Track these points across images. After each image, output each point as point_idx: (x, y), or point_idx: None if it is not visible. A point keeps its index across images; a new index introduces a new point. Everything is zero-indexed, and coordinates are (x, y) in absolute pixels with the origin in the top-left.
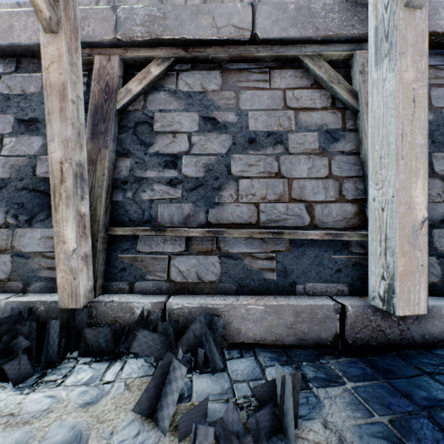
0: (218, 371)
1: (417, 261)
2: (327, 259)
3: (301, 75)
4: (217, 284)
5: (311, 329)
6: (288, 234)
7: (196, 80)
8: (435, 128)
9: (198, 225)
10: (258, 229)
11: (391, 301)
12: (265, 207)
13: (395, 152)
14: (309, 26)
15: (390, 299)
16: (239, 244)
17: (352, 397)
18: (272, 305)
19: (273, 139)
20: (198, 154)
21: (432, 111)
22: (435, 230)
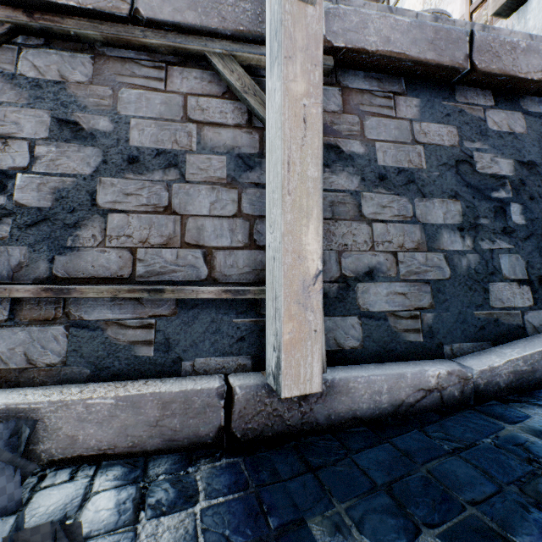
0: (4, 515)
1: (310, 325)
2: (227, 325)
3: (210, 79)
4: (60, 368)
5: (185, 424)
6: (171, 292)
7: (52, 64)
8: (366, 163)
9: (35, 279)
10: (132, 285)
11: (279, 379)
12: (145, 253)
13: (281, 184)
14: (213, 12)
15: (278, 376)
16: (101, 307)
17: (189, 527)
18: (128, 396)
19: (165, 160)
20: (44, 173)
21: (364, 143)
22: (359, 284)
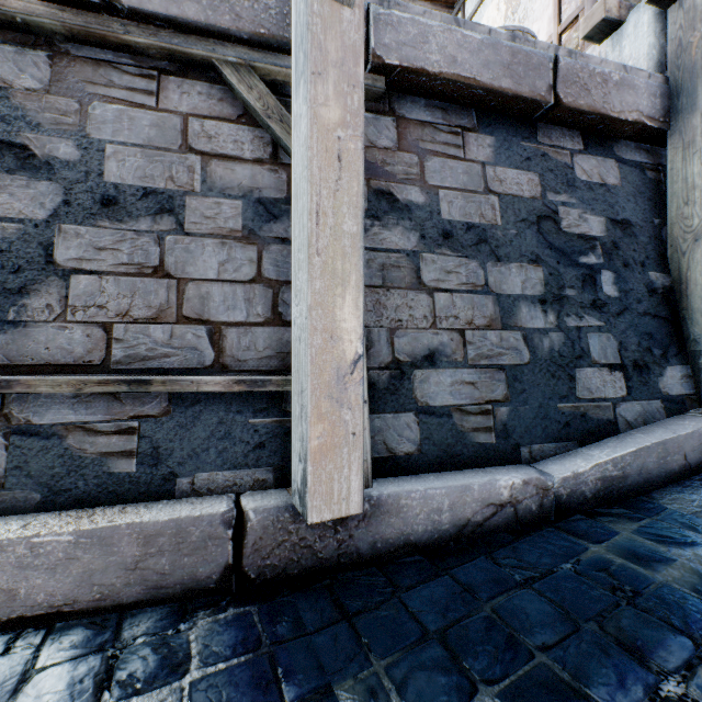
0: None
1: (347, 427)
2: (240, 427)
3: (221, 97)
4: None
5: (177, 564)
6: (161, 384)
7: None
8: (427, 216)
9: None
10: (106, 374)
11: (305, 499)
12: (125, 331)
13: (308, 241)
14: (223, 7)
15: (305, 495)
16: (59, 406)
17: None
18: (94, 530)
19: (156, 203)
20: None
21: (425, 190)
22: (416, 372)
